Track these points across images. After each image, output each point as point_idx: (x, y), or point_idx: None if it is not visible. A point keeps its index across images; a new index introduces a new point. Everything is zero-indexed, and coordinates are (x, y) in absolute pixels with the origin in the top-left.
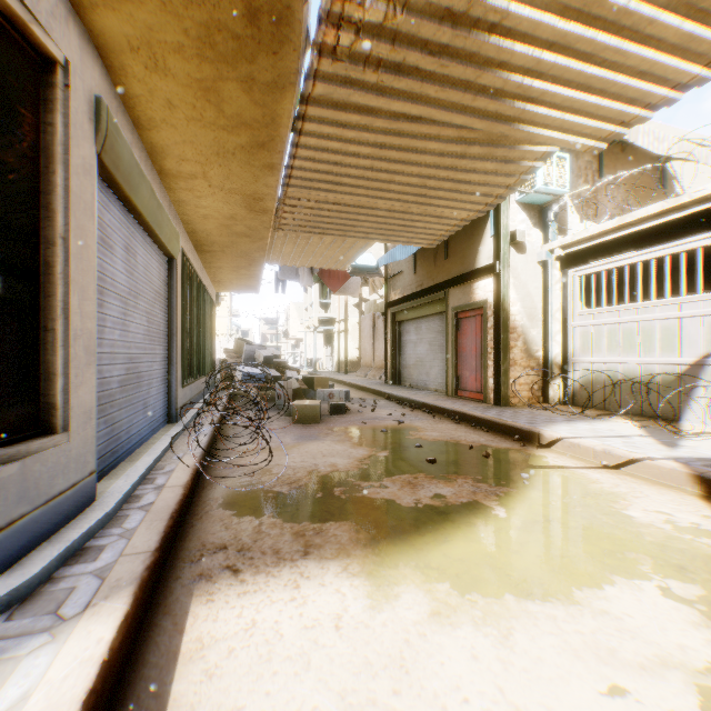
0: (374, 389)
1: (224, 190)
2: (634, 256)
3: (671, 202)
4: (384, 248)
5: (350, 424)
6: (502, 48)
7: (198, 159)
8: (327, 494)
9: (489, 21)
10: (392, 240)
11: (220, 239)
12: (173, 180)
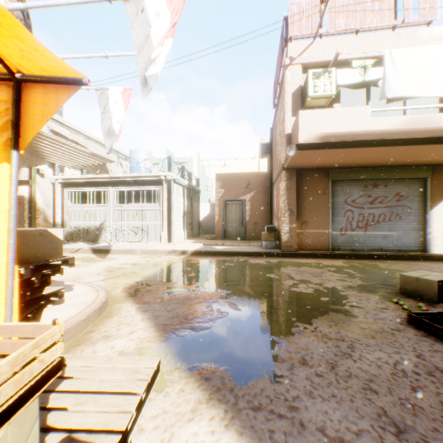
0: None
1: None
2: (87, 189)
3: (96, 176)
4: None
5: None
6: (43, 151)
7: None
8: None
9: (40, 148)
10: None
11: None
12: None
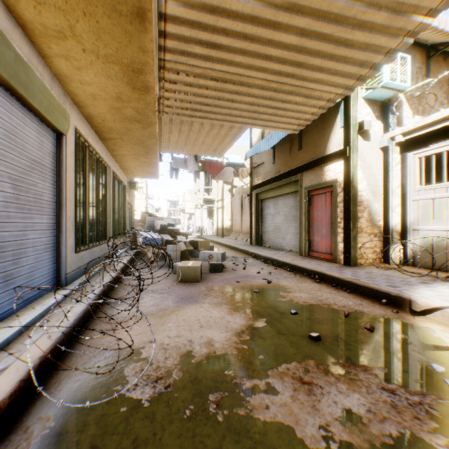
0: (243, 249)
1: (101, 58)
2: None
3: None
4: (250, 147)
5: (226, 283)
6: None
7: (56, 2)
8: (198, 410)
9: None
10: (262, 125)
11: (115, 125)
12: (44, 42)
